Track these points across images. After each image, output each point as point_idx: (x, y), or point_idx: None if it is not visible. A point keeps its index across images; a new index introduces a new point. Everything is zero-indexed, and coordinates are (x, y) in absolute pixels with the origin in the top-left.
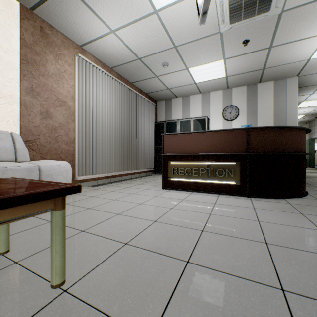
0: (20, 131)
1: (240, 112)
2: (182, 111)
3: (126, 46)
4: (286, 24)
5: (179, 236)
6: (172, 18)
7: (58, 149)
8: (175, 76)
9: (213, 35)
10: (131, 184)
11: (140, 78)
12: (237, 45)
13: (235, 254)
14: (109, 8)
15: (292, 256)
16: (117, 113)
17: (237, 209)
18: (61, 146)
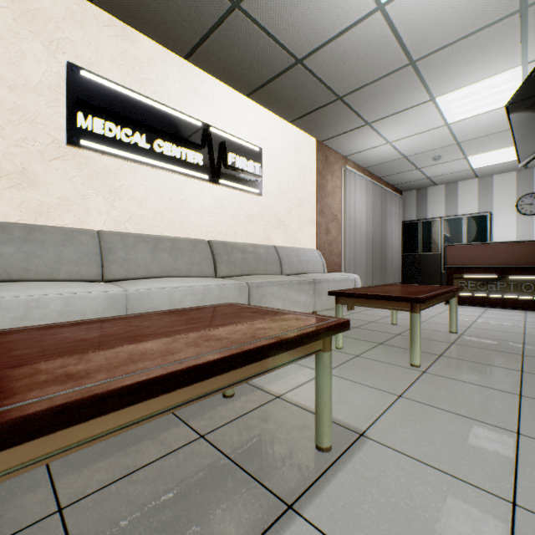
0: (316, 248)
1: None
2: (444, 204)
3: (396, 150)
4: None
5: (506, 327)
6: (464, 125)
7: (332, 262)
8: (444, 165)
9: None
10: None
11: (394, 172)
12: None
13: None
14: (397, 130)
15: None
16: (370, 218)
17: None
18: (334, 259)
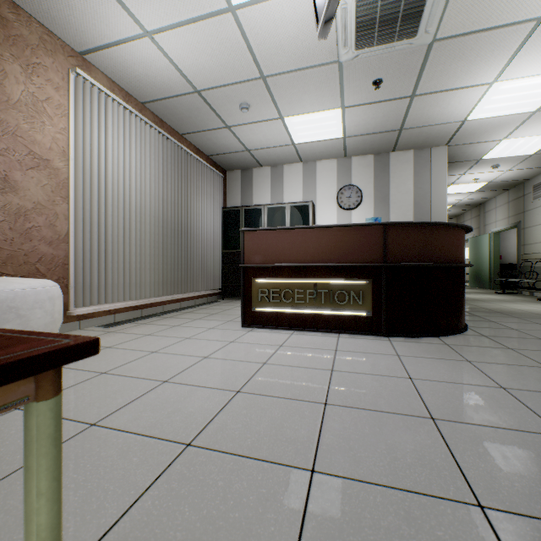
0: None
1: (365, 197)
2: (270, 191)
3: (173, 65)
4: (437, 61)
5: (287, 417)
6: (260, 24)
7: (31, 254)
8: (261, 128)
9: (328, 65)
10: (181, 320)
11: (198, 126)
12: (363, 87)
13: (389, 445)
14: None
15: (477, 438)
16: (155, 188)
17: (374, 359)
18: (38, 248)
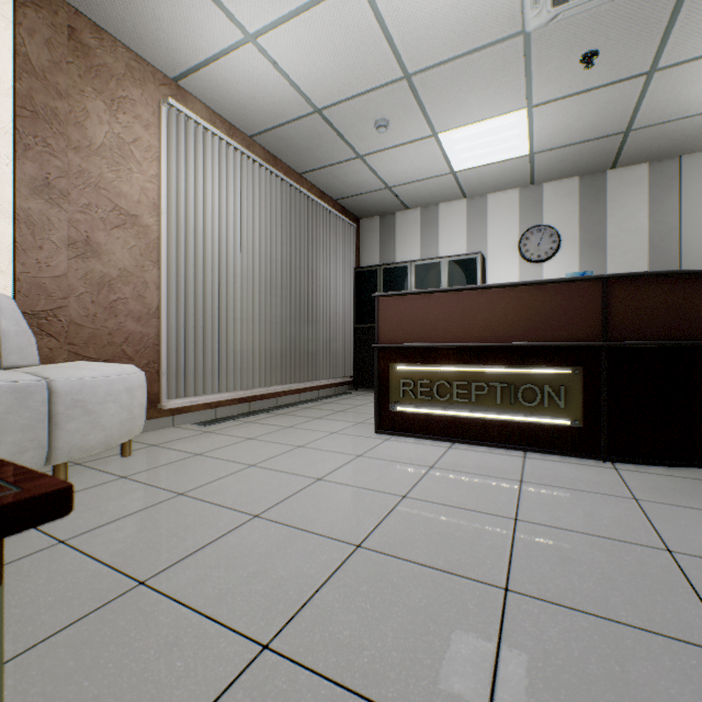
0: (15, 288)
1: (564, 242)
2: (419, 242)
3: (285, 77)
4: (701, 1)
5: (436, 612)
6: None
7: (116, 333)
8: (405, 154)
9: (506, 42)
10: (297, 419)
11: (320, 160)
12: (564, 68)
13: None
14: None
15: None
16: (265, 246)
17: (591, 504)
18: (125, 325)
